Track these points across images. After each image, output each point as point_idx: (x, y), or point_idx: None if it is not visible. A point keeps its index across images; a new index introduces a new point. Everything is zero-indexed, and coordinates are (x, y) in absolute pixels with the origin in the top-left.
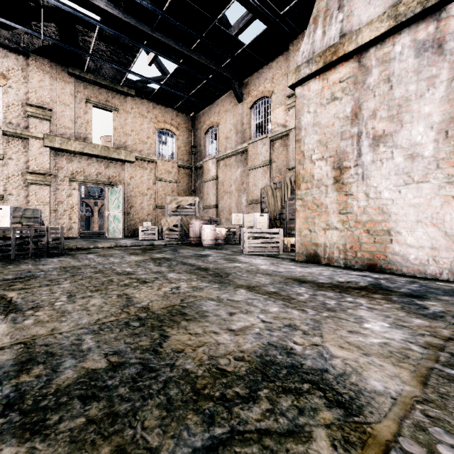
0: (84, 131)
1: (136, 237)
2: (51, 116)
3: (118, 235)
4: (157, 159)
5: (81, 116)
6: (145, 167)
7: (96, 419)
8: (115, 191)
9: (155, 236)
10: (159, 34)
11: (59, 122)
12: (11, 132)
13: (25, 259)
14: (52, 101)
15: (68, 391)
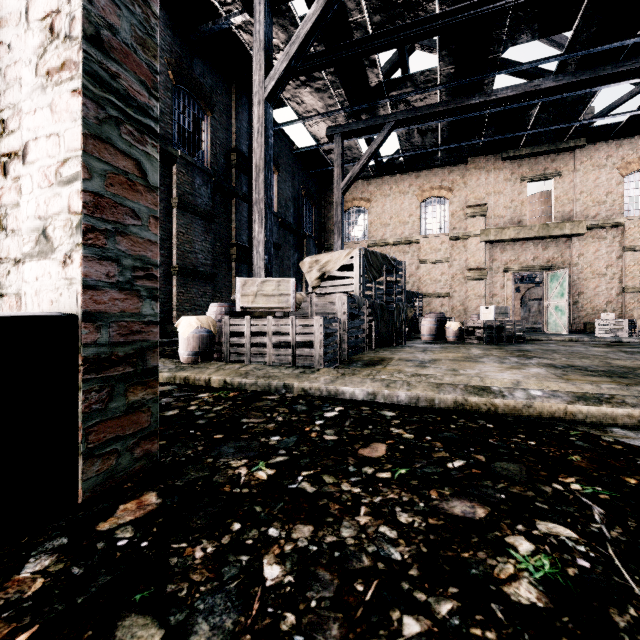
0: (517, 214)
1: (588, 334)
2: (486, 211)
3: (560, 331)
4: (624, 221)
5: (515, 199)
6: (603, 236)
7: (609, 373)
8: (556, 277)
9: (622, 333)
10: (630, 62)
11: (493, 213)
12: (455, 236)
13: (501, 343)
14: (487, 195)
15: (595, 370)
